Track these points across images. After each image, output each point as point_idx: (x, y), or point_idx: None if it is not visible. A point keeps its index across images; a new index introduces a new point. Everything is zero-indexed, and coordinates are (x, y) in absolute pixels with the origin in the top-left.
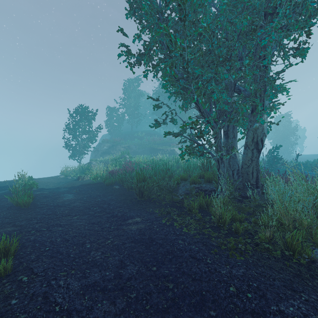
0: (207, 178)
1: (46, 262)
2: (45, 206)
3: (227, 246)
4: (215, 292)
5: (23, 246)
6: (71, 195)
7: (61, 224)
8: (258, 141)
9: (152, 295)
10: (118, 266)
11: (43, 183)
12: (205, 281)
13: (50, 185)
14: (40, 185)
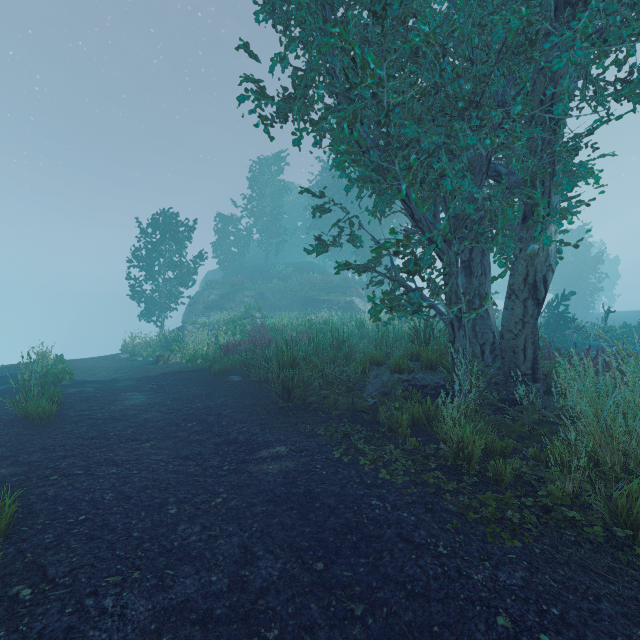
0: (427, 360)
1: (77, 551)
2: (85, 420)
3: (480, 513)
4: (464, 628)
5: (30, 512)
6: (142, 394)
7: (116, 459)
8: (537, 282)
9: (317, 634)
10: (237, 559)
11: (85, 369)
12: (437, 601)
13: (99, 373)
14: (78, 374)
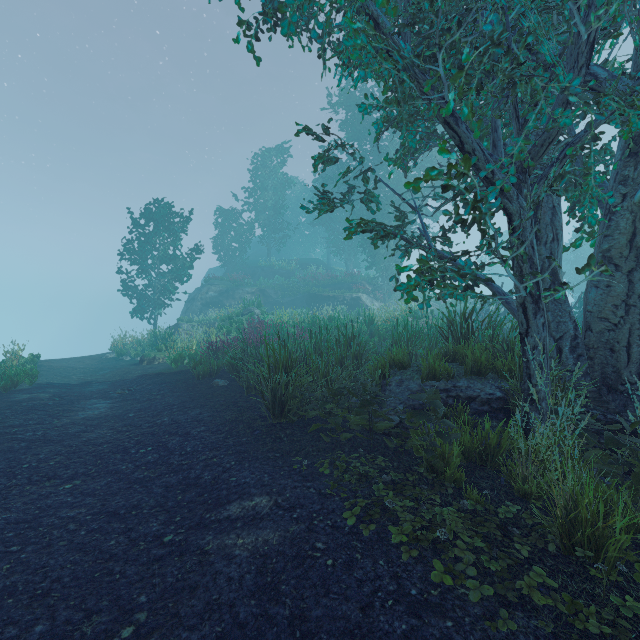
0: (473, 361)
1: None
2: (3, 443)
3: None
4: None
5: None
6: (106, 402)
7: None
8: None
9: None
10: None
11: (61, 370)
12: None
13: (75, 375)
14: (48, 376)
